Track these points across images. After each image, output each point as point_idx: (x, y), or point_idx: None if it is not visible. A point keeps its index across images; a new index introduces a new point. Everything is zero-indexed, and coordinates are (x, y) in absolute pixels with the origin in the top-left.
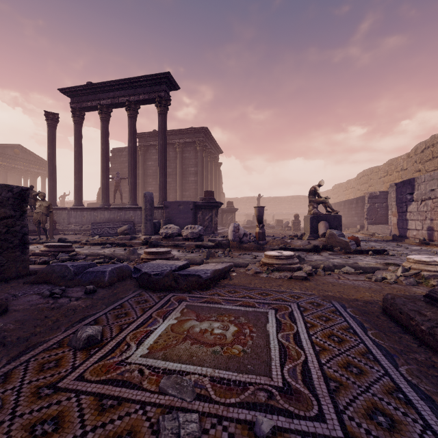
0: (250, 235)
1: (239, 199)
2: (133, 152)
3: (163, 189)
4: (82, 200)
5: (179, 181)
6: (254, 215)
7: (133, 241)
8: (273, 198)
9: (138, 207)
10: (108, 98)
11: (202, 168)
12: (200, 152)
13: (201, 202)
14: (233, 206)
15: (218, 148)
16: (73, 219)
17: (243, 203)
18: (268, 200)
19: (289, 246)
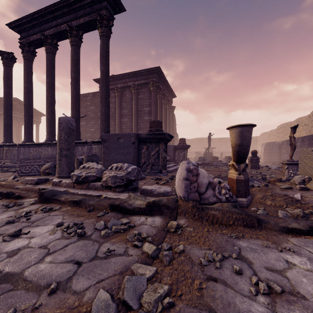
0: (219, 184)
1: (190, 140)
2: (75, 83)
3: (104, 122)
4: (32, 136)
5: (134, 121)
6: (205, 152)
7: (34, 187)
8: (219, 138)
9: (78, 142)
10: (51, 28)
11: (156, 107)
12: (153, 92)
13: (145, 135)
14: (185, 143)
15: (172, 92)
16: (22, 155)
17: (193, 143)
18: (215, 140)
19: (312, 212)
